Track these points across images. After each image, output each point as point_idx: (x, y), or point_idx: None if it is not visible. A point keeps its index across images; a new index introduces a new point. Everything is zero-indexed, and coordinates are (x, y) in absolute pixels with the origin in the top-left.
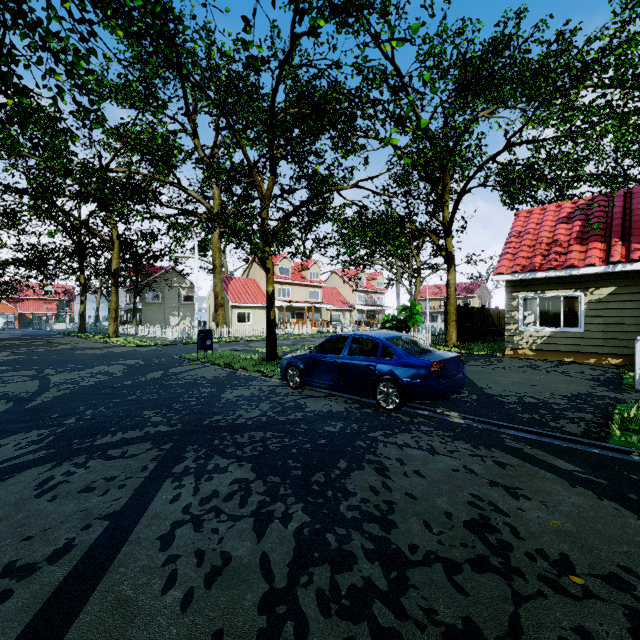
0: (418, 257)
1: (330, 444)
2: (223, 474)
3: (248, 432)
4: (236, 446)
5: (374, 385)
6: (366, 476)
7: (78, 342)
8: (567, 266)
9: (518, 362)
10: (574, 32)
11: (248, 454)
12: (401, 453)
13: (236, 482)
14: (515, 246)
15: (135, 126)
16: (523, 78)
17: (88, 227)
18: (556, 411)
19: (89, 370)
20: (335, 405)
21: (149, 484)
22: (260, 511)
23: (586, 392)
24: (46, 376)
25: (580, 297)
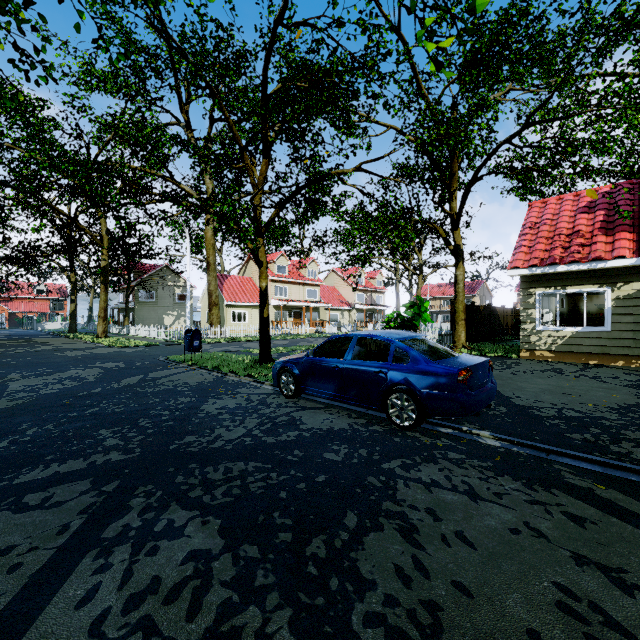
0: (420, 254)
1: (332, 482)
2: (175, 541)
3: (224, 462)
4: (204, 486)
5: (384, 396)
6: (387, 544)
7: (63, 342)
8: (592, 258)
9: (538, 365)
10: (593, 7)
11: (218, 501)
12: (431, 498)
13: (192, 558)
14: (531, 238)
15: (124, 115)
16: (542, 52)
17: (75, 222)
18: (611, 429)
19: (59, 374)
20: (337, 420)
21: (58, 563)
22: (219, 629)
23: (634, 403)
24: (6, 382)
25: (606, 293)
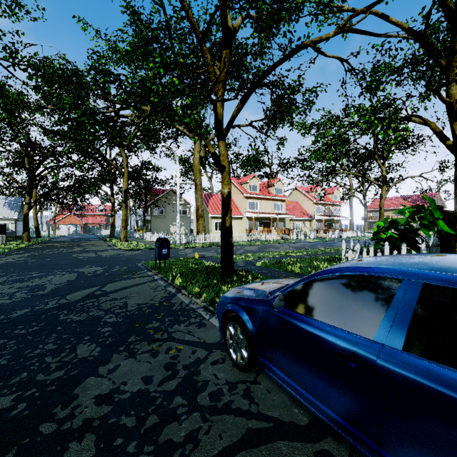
0: (383, 166)
1: None
2: None
3: None
4: None
5: None
6: None
7: (95, 245)
8: None
9: None
10: None
11: None
12: None
13: None
14: None
15: (133, 74)
16: None
17: (106, 159)
18: None
19: (32, 281)
20: None
21: None
22: None
23: None
24: None
25: None
